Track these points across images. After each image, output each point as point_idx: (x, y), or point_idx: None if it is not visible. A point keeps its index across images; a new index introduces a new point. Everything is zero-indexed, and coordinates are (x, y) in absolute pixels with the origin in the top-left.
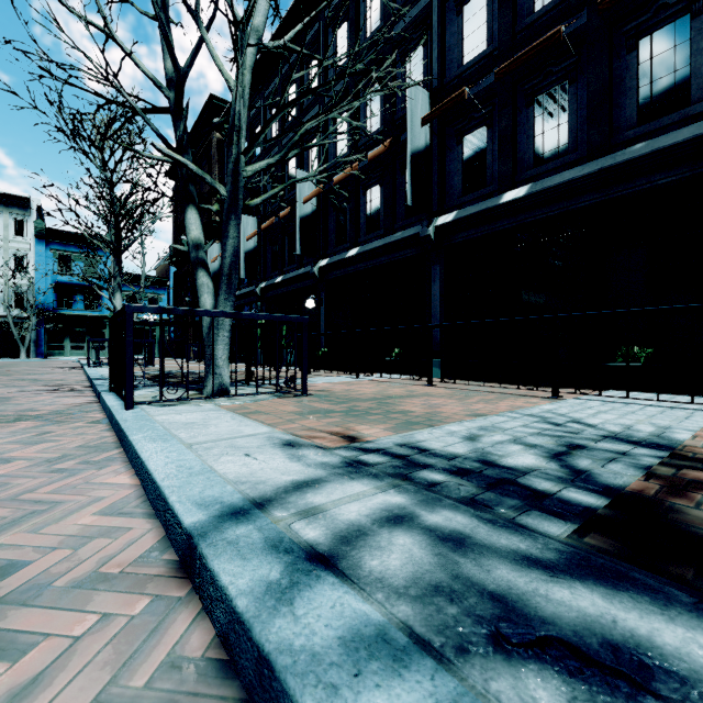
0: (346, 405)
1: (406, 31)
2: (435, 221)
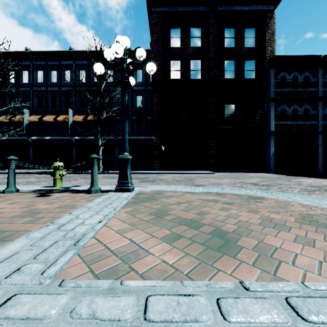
0: (15, 171)
1: (23, 91)
2: (31, 137)
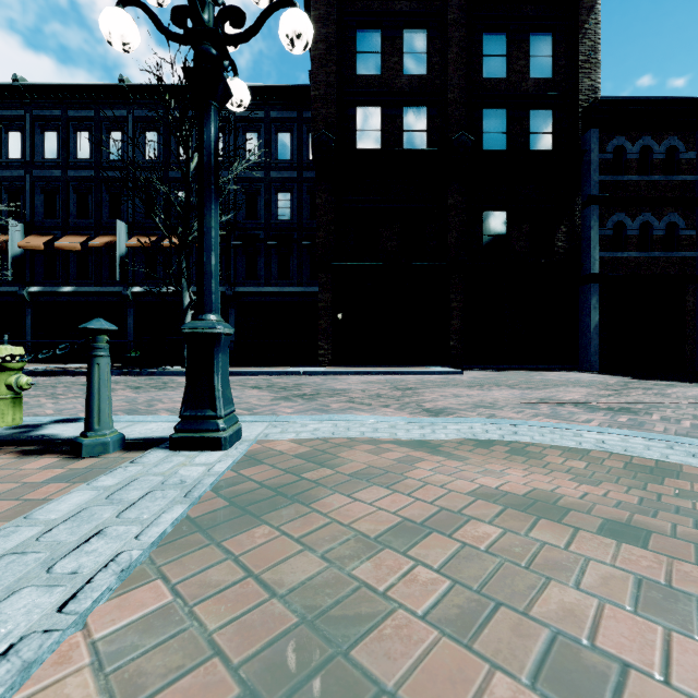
0: None
1: (10, 179)
2: (28, 288)
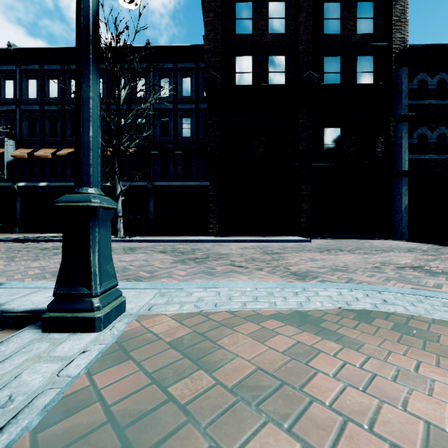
0: None
1: (6, 112)
2: (18, 183)
